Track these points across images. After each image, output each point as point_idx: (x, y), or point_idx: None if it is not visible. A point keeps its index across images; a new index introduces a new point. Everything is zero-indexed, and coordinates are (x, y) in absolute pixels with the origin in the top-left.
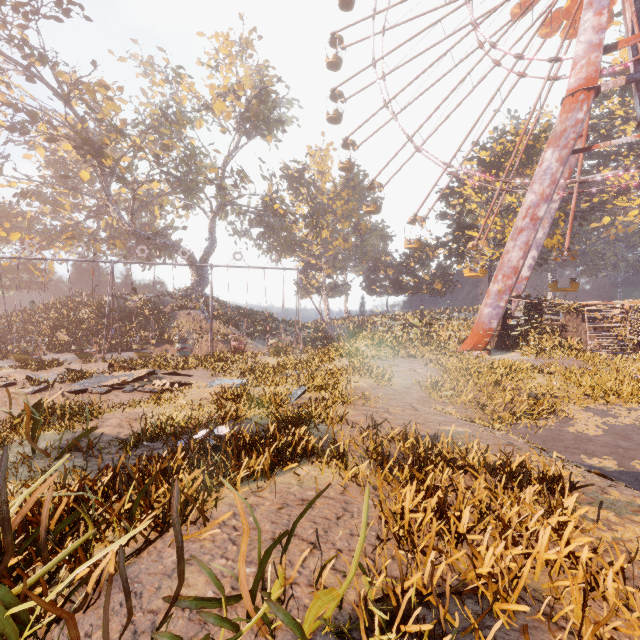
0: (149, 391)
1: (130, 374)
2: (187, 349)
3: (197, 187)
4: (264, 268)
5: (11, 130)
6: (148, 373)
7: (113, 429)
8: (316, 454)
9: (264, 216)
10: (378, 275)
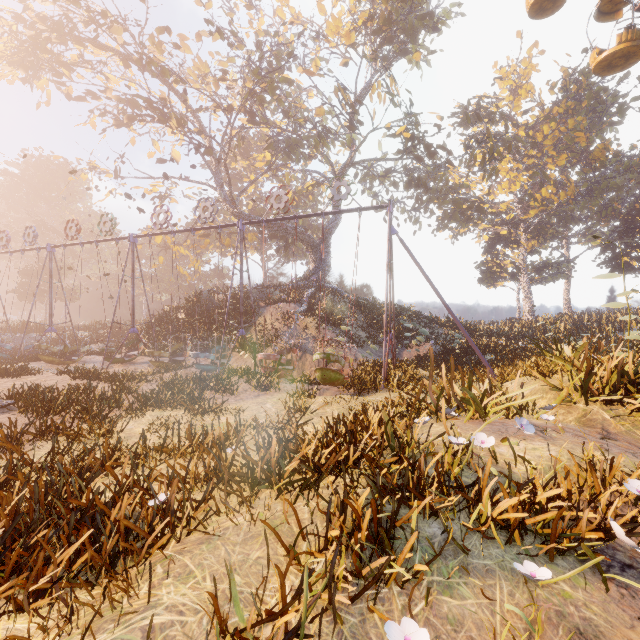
0: None
1: None
2: (225, 359)
3: (298, 140)
4: (322, 214)
5: (120, 126)
6: None
7: None
8: None
9: (412, 171)
10: (635, 237)
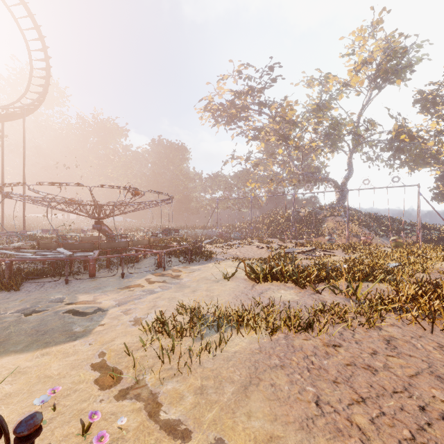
0: (314, 256)
1: (304, 248)
2: (332, 240)
3: (339, 139)
4: (387, 187)
5: (253, 140)
6: (312, 249)
7: (304, 263)
8: (385, 280)
9: (393, 143)
10: None
